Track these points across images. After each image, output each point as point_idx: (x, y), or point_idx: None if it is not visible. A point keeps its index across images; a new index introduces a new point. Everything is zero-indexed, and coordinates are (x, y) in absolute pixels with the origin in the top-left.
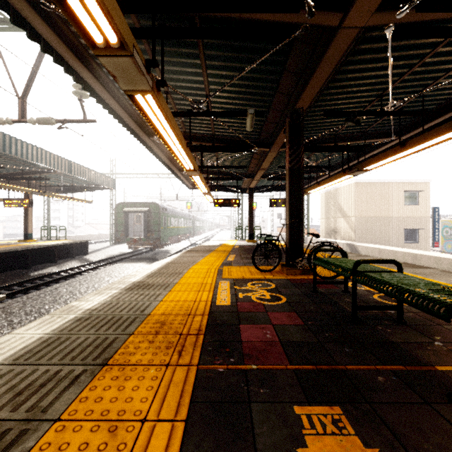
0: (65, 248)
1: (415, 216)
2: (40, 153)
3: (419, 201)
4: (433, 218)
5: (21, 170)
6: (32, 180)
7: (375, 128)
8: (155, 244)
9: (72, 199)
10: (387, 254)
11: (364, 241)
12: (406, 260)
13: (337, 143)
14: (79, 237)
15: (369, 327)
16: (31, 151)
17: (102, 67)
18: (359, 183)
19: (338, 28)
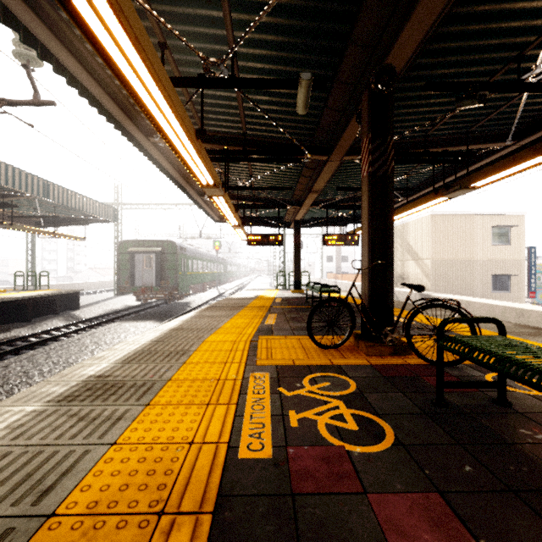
0: (45, 301)
1: (506, 258)
2: None
3: (510, 239)
4: (529, 261)
5: None
6: None
7: (482, 128)
8: (170, 295)
9: (54, 235)
10: (478, 309)
11: (442, 291)
12: (507, 318)
13: (428, 149)
14: (75, 285)
15: None
16: None
17: None
18: (436, 215)
19: None
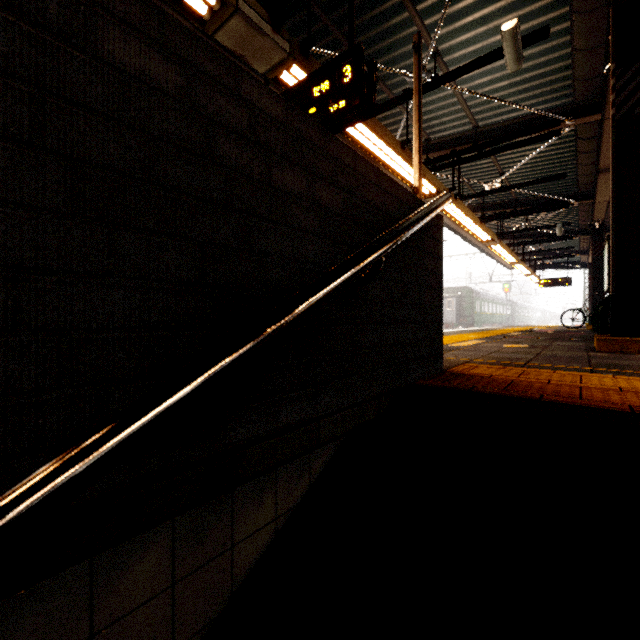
0: None
1: None
2: None
3: None
4: None
5: None
6: None
7: None
8: None
9: None
10: None
11: None
12: None
13: None
14: None
15: None
16: None
17: None
18: None
19: (594, 203)
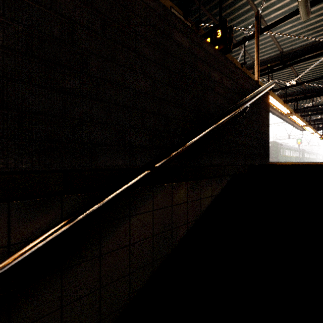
0: None
1: None
2: None
3: None
4: None
5: None
6: None
7: None
8: None
9: None
10: None
11: None
12: None
13: None
14: None
15: None
16: None
17: None
18: None
19: None
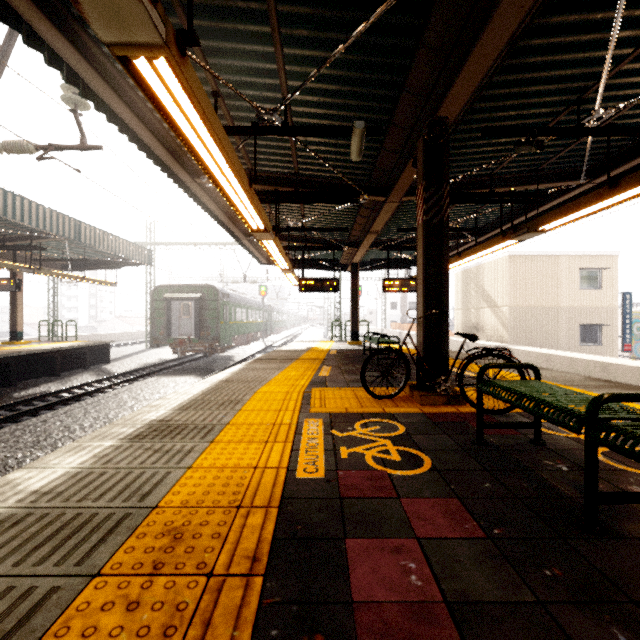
0: (73, 353)
1: (596, 306)
2: (28, 207)
3: (602, 284)
4: (623, 309)
5: (2, 234)
6: (20, 250)
7: (553, 166)
8: (211, 347)
9: (84, 280)
10: (560, 363)
11: (522, 343)
12: (591, 373)
13: (494, 189)
14: (102, 337)
15: (632, 545)
16: (12, 203)
17: (100, 44)
18: (514, 256)
19: None
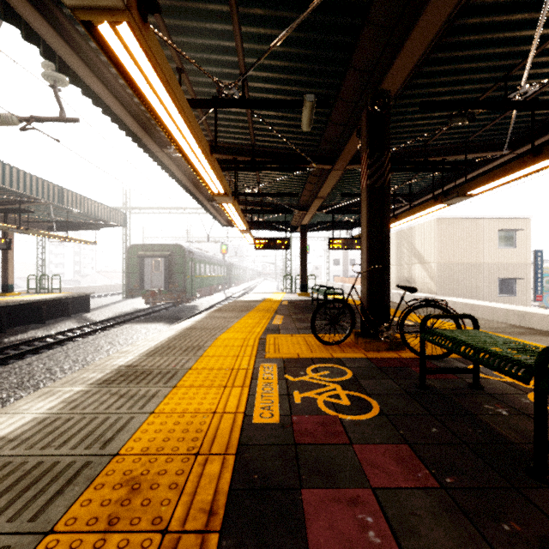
0: (58, 303)
1: (512, 262)
2: (16, 175)
3: (517, 243)
4: (535, 265)
5: None
6: (10, 213)
7: (479, 138)
8: (179, 298)
9: (67, 239)
10: (482, 312)
11: (448, 294)
12: (510, 320)
13: (427, 159)
14: (84, 289)
15: None
16: (2, 171)
17: (74, 22)
18: (442, 219)
19: None
